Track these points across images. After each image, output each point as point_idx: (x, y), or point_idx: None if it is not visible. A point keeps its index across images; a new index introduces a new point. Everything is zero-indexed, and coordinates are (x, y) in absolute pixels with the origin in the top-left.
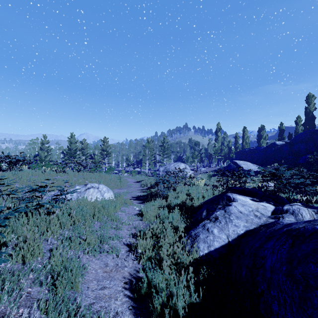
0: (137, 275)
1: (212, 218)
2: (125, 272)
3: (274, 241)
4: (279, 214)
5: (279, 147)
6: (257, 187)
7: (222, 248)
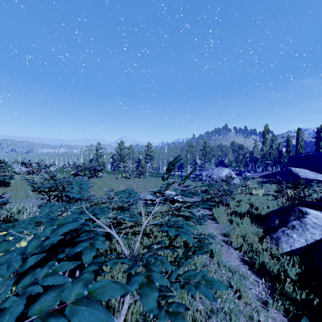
0: (243, 258)
1: (289, 226)
2: (235, 255)
3: None
4: None
5: None
6: (319, 198)
7: (302, 248)
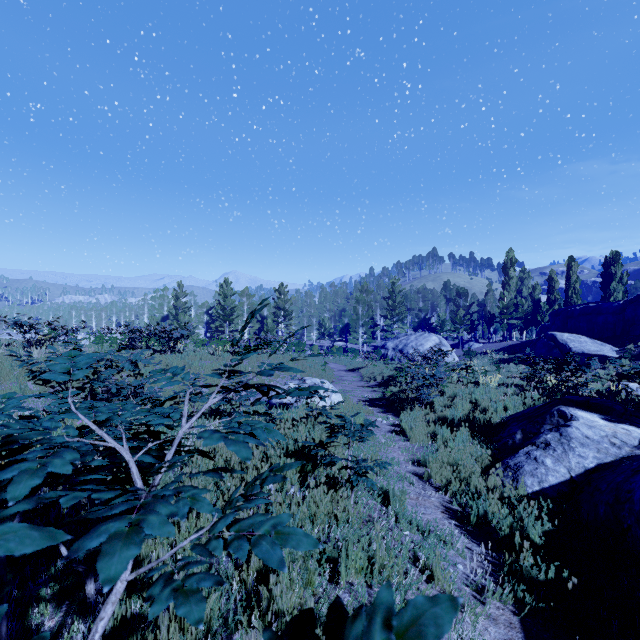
0: (450, 507)
1: (540, 443)
2: (434, 501)
3: None
4: None
5: None
6: (604, 390)
7: (561, 485)
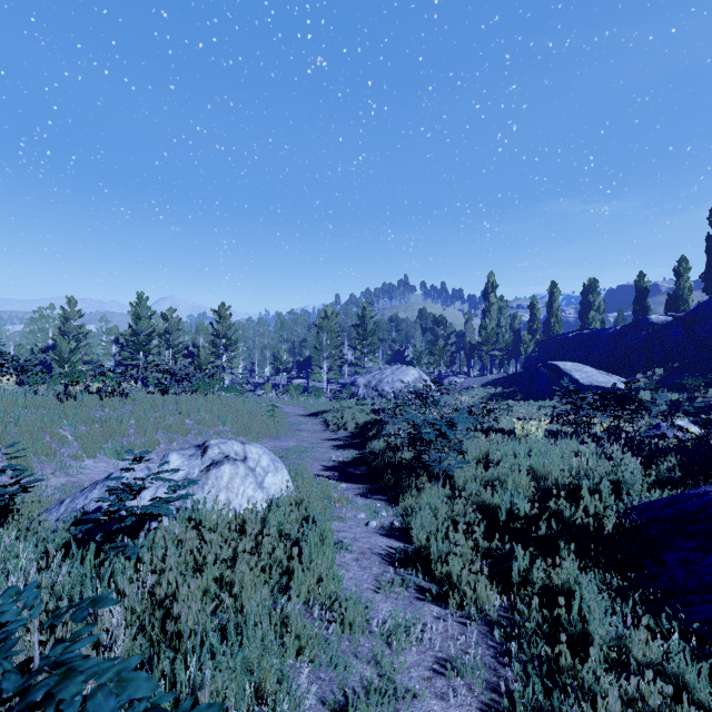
0: None
1: None
2: None
3: None
4: None
5: (659, 329)
6: (644, 433)
7: None
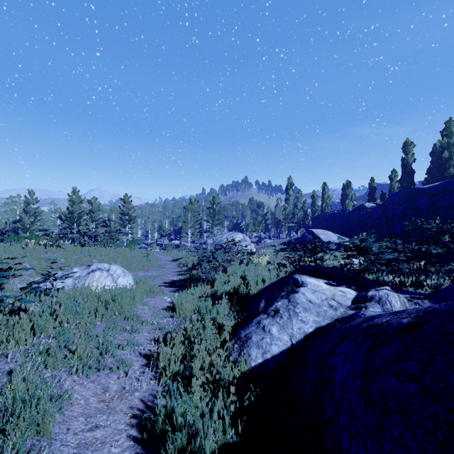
0: (153, 403)
1: (271, 311)
2: (135, 398)
3: (349, 343)
4: (362, 303)
5: (369, 211)
6: (339, 265)
7: (282, 355)
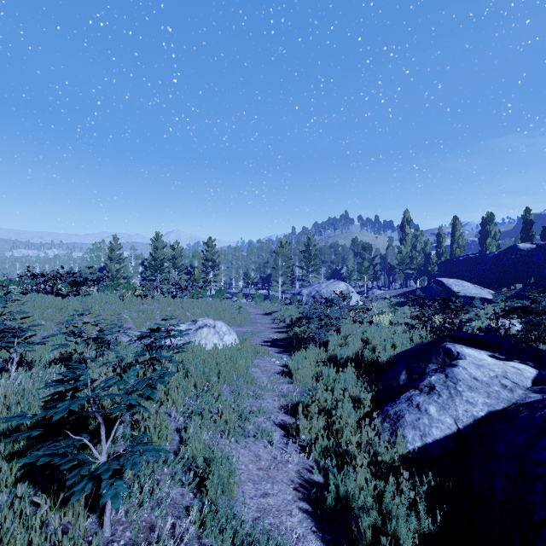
0: (310, 477)
1: (423, 387)
2: (291, 470)
3: None
4: None
5: (525, 254)
6: (484, 328)
7: (447, 440)
